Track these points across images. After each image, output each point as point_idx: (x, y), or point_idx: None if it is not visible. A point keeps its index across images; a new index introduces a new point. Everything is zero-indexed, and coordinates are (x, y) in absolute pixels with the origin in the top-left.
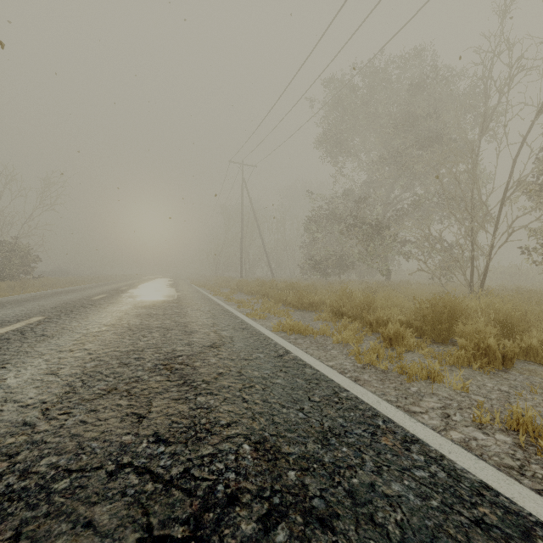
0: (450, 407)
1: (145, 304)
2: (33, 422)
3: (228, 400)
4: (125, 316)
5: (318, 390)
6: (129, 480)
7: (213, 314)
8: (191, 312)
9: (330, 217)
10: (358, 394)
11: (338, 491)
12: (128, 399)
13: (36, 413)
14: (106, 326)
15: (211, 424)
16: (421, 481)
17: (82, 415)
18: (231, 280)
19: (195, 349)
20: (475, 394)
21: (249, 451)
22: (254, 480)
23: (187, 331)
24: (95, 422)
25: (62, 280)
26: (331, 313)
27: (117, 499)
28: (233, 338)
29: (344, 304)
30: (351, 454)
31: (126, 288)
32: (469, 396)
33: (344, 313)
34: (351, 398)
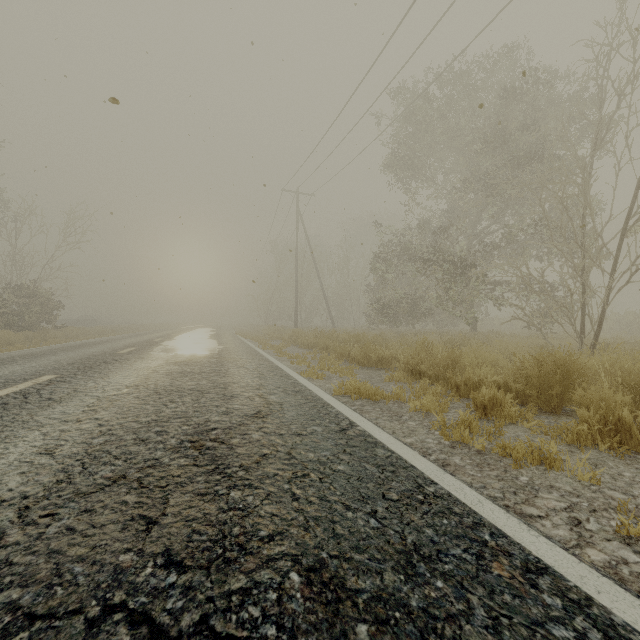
0: (579, 508)
1: (179, 359)
2: (3, 528)
3: (272, 496)
4: (153, 374)
5: (395, 482)
6: (116, 637)
7: (260, 372)
8: (233, 370)
9: (402, 255)
10: (450, 489)
11: None
12: (138, 493)
13: (11, 514)
14: (128, 387)
15: (247, 536)
16: None
17: (72, 518)
18: (283, 330)
19: (234, 419)
20: (610, 487)
21: (298, 585)
22: None
23: (226, 394)
24: (86, 531)
25: (88, 330)
26: (405, 372)
27: None
28: (283, 404)
29: (422, 360)
30: (450, 593)
31: (160, 340)
32: (602, 491)
33: (422, 372)
34: (441, 495)
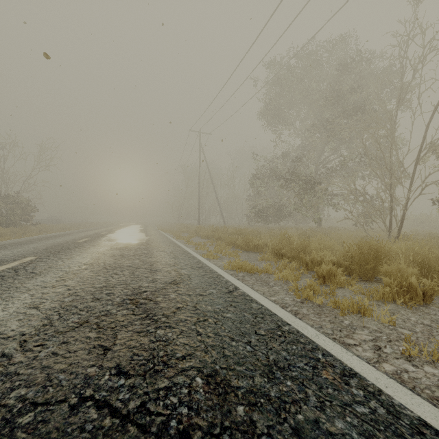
0: (380, 340)
1: (119, 246)
2: (10, 353)
3: (184, 333)
4: (102, 256)
5: (263, 324)
6: (89, 414)
7: (175, 255)
8: (156, 253)
9: (271, 175)
10: (299, 328)
11: (285, 428)
12: (97, 331)
13: (15, 345)
14: (85, 265)
15: (168, 357)
16: (362, 418)
17: (55, 347)
18: (190, 226)
19: (158, 285)
20: (401, 327)
21: (201, 385)
22: (205, 416)
23: (152, 269)
24: (65, 354)
25: (55, 226)
26: (272, 254)
27: (75, 435)
28: (191, 275)
29: (284, 246)
30: (295, 388)
31: (106, 233)
32: (396, 329)
33: (283, 254)
34: (293, 331)
